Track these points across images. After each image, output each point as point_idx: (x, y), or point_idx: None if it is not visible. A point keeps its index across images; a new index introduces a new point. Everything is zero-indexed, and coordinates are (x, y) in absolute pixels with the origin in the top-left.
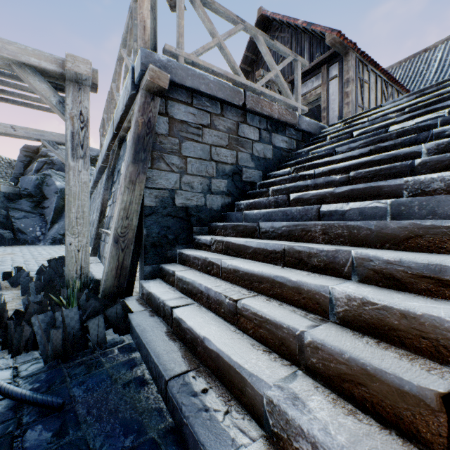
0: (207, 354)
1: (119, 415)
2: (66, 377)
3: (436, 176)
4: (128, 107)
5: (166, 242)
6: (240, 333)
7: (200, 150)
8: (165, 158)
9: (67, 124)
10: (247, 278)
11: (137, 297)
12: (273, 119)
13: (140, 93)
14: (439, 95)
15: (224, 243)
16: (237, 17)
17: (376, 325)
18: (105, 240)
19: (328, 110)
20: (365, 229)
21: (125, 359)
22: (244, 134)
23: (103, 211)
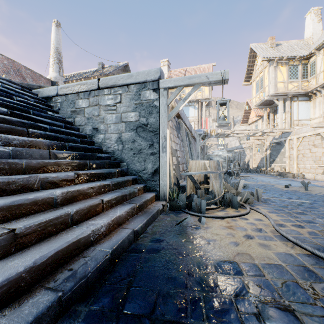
0: (40, 270)
1: None
2: None
3: (16, 138)
4: None
5: None
6: (30, 247)
7: None
8: None
9: None
10: None
11: None
12: None
13: None
14: None
15: None
16: None
17: (71, 198)
18: None
19: None
20: (21, 164)
21: None
22: None
23: None
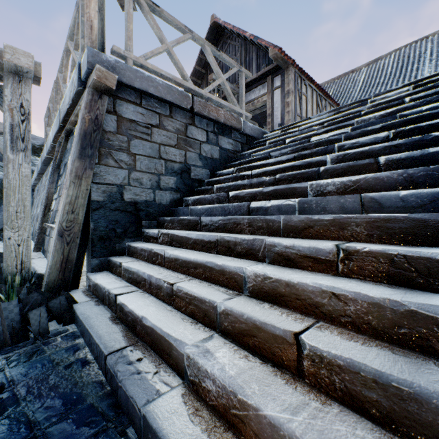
0: (144, 331)
1: (59, 390)
2: (4, 366)
3: (330, 181)
4: (75, 101)
5: (115, 236)
6: (175, 311)
7: (149, 148)
8: (113, 155)
9: (5, 115)
10: (185, 265)
11: (83, 289)
12: (220, 123)
13: (87, 90)
14: (349, 115)
15: (170, 236)
16: (185, 27)
17: (272, 294)
18: (50, 235)
19: (272, 116)
20: (278, 222)
21: (68, 345)
22: (192, 135)
23: (48, 205)
